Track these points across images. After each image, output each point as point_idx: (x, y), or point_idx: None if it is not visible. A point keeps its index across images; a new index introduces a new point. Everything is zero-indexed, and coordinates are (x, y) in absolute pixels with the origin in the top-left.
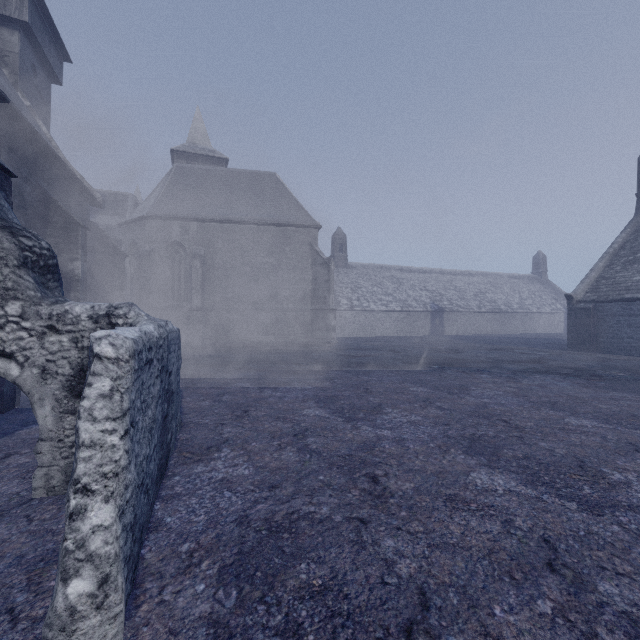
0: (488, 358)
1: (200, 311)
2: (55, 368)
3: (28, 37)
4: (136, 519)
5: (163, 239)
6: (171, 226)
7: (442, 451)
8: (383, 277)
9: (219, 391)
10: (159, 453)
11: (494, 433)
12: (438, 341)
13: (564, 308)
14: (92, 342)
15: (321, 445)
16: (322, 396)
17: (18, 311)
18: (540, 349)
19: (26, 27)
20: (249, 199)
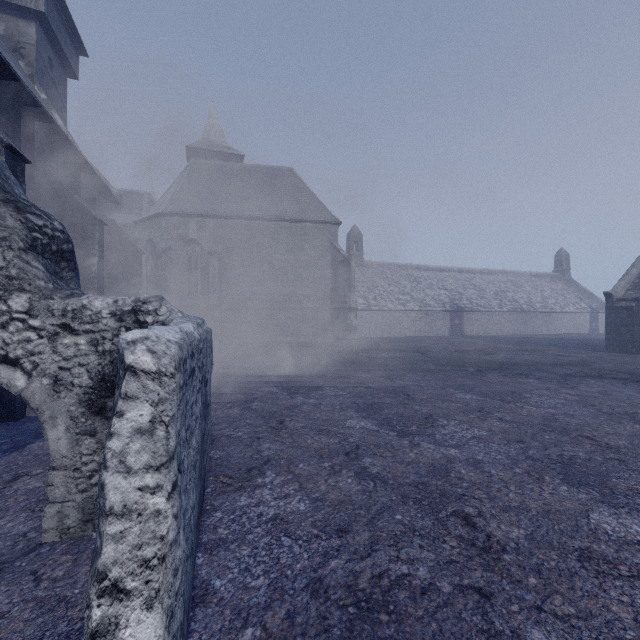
0: (524, 360)
1: (217, 310)
2: (70, 378)
3: (44, 29)
4: (184, 607)
5: (180, 236)
6: (188, 223)
7: (535, 479)
8: (400, 276)
9: (246, 397)
10: (199, 486)
11: (586, 454)
12: (461, 342)
13: (589, 307)
14: (122, 348)
15: (382, 468)
16: (361, 404)
17: (24, 306)
18: (575, 350)
19: (42, 18)
20: (266, 195)
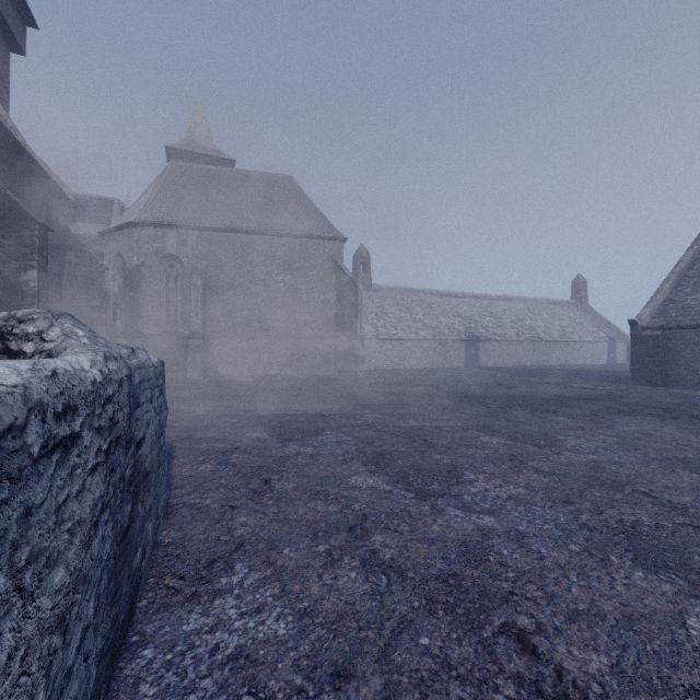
0: (549, 395)
1: (201, 338)
2: None
3: None
4: None
5: (155, 251)
6: (165, 235)
7: (599, 561)
8: (411, 301)
9: (226, 446)
10: (105, 620)
11: (650, 519)
12: (478, 374)
13: (607, 337)
14: None
15: (398, 552)
16: (369, 453)
17: None
18: (599, 383)
19: None
20: (260, 205)
